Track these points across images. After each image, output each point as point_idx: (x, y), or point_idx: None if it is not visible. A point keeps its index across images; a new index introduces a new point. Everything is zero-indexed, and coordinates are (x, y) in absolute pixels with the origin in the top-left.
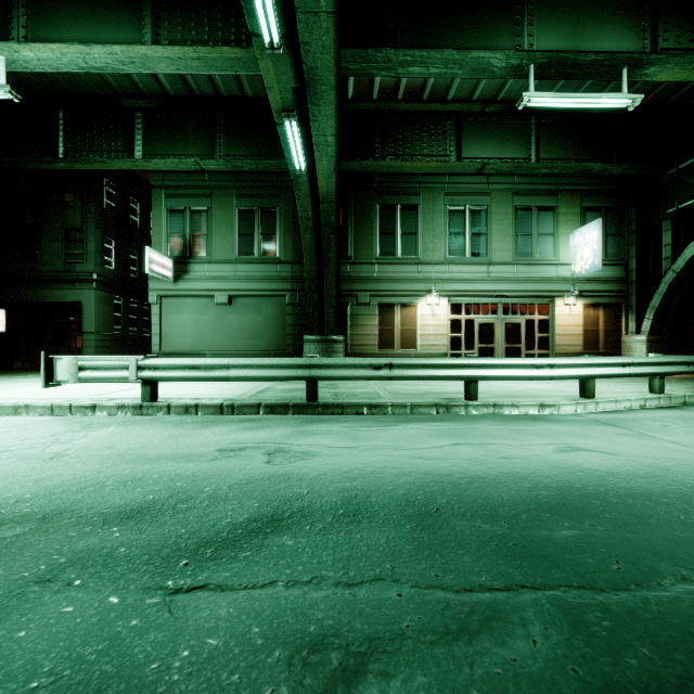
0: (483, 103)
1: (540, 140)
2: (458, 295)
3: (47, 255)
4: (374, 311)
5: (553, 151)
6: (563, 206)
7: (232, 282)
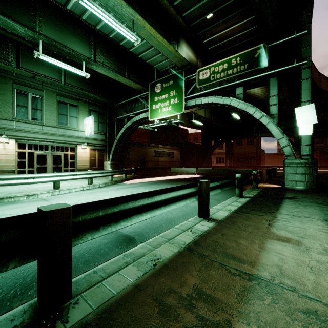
0: (33, 44)
1: (66, 74)
2: (23, 139)
3: None
4: None
5: (72, 81)
6: (81, 106)
7: None
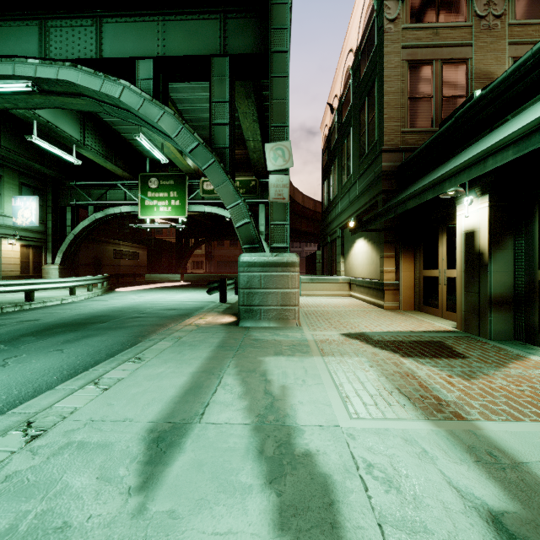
0: None
1: (2, 133)
2: None
3: None
4: None
5: (11, 144)
6: (7, 177)
7: None
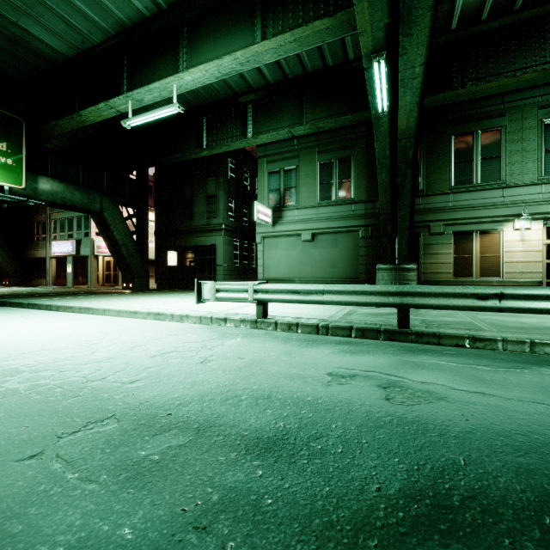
0: None
1: None
2: None
3: (197, 215)
4: (448, 240)
5: None
6: None
7: (315, 222)
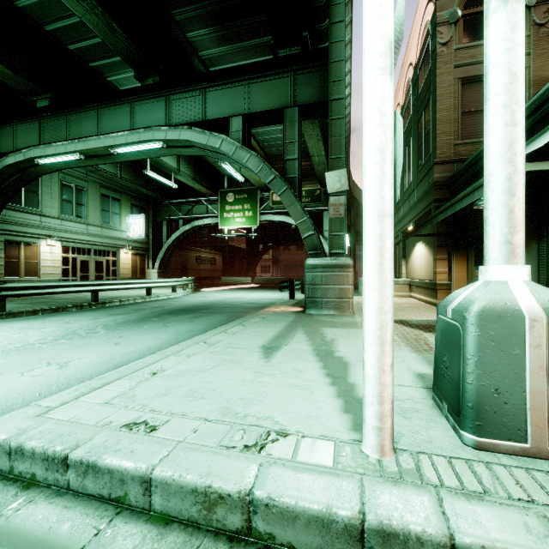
0: None
1: (122, 167)
2: (69, 241)
3: None
4: (2, 246)
5: (127, 175)
6: (124, 200)
7: None
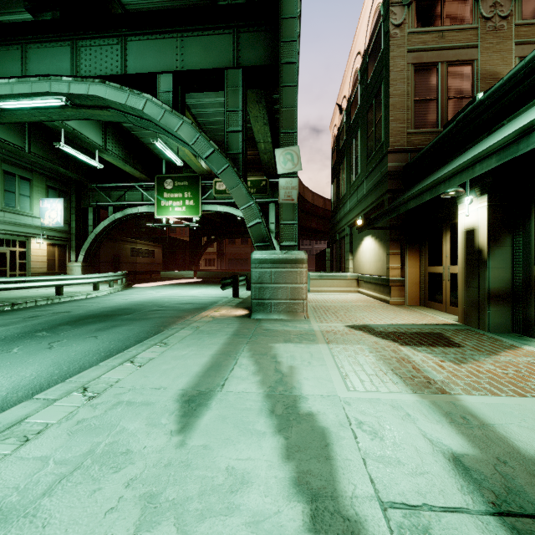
0: None
1: (31, 140)
2: None
3: None
4: None
5: (39, 150)
6: (36, 181)
7: None
